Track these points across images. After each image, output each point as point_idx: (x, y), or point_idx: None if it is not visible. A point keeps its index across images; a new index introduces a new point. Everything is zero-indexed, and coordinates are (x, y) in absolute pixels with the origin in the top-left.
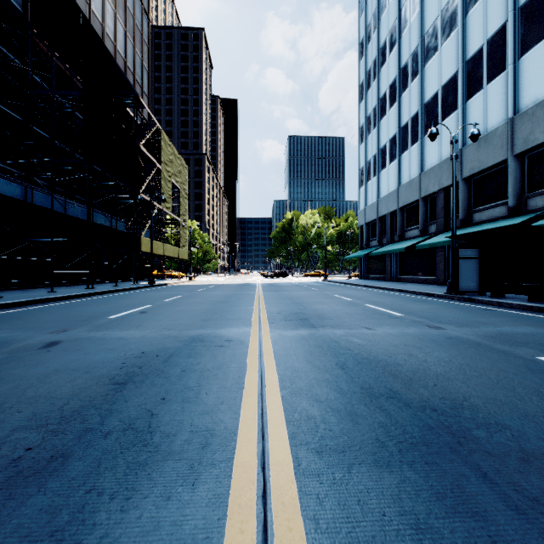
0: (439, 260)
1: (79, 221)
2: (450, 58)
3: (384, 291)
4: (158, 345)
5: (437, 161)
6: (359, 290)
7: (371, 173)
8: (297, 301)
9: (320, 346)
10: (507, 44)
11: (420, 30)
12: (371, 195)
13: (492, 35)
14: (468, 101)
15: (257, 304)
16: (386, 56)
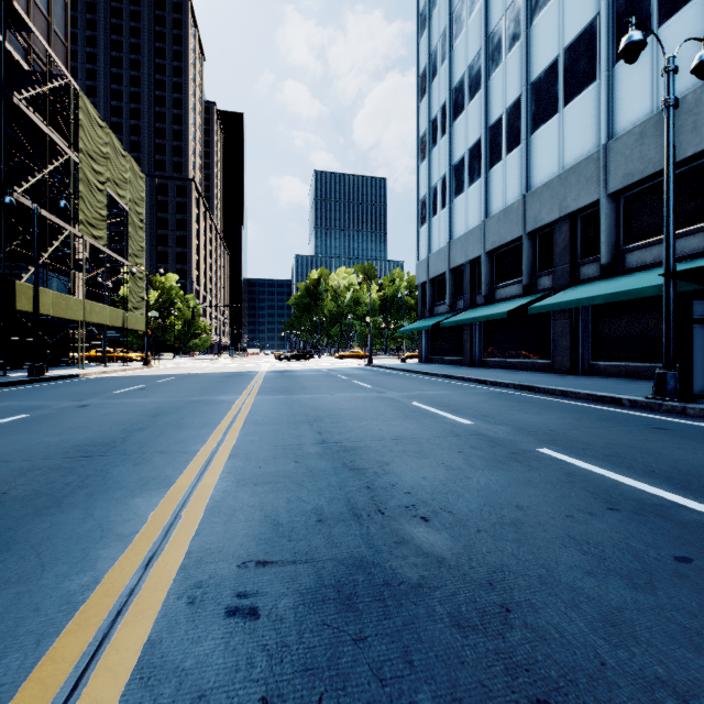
0: (559, 333)
1: None
2: None
3: (496, 389)
4: None
5: (556, 172)
6: (445, 385)
7: (439, 204)
8: (334, 436)
9: None
10: None
11: None
12: (437, 236)
13: None
14: (619, 62)
15: (193, 469)
16: (463, 22)
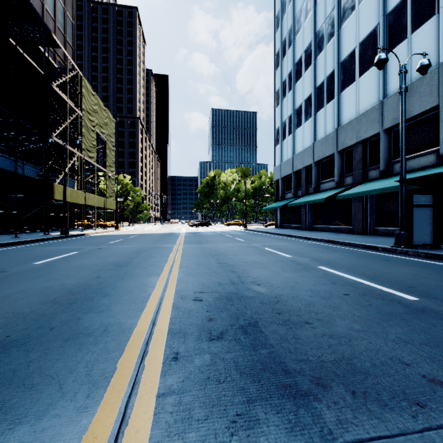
0: (356, 210)
1: None
2: (368, 14)
3: (314, 242)
4: None
5: (354, 116)
6: (286, 240)
7: (287, 132)
8: (224, 261)
9: None
10: None
11: None
12: (286, 152)
13: None
14: (390, 53)
15: (166, 270)
16: (301, 24)
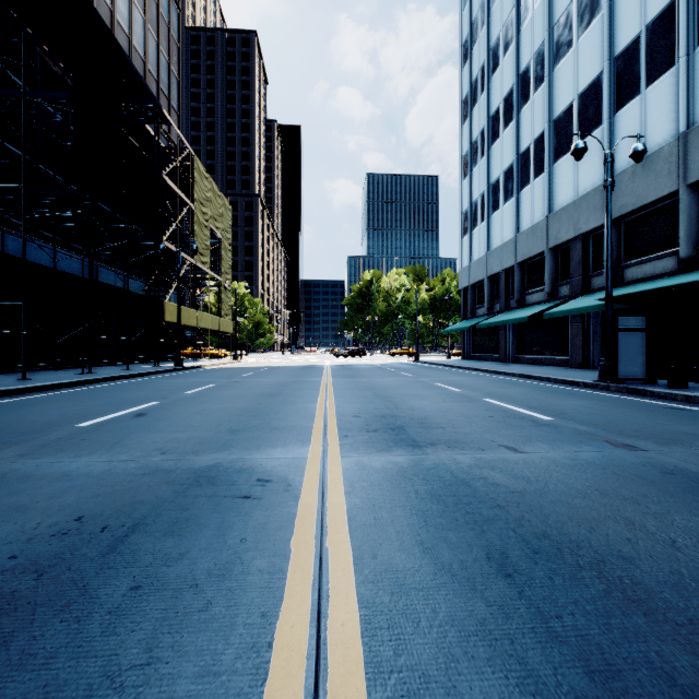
0: (574, 334)
1: (68, 277)
2: (590, 55)
3: (503, 378)
4: (123, 495)
5: (572, 198)
6: (468, 375)
7: (478, 218)
8: (382, 393)
9: (439, 496)
10: (676, 29)
11: (547, 19)
12: (477, 246)
13: (654, 18)
14: (618, 113)
15: (322, 399)
16: (499, 59)
